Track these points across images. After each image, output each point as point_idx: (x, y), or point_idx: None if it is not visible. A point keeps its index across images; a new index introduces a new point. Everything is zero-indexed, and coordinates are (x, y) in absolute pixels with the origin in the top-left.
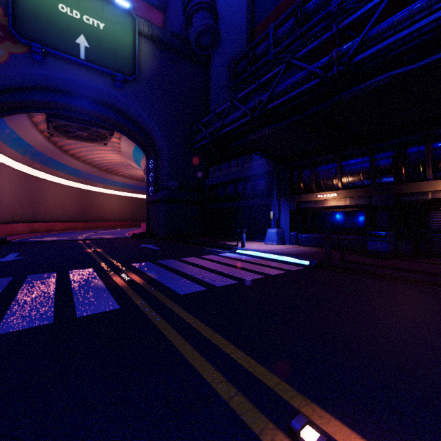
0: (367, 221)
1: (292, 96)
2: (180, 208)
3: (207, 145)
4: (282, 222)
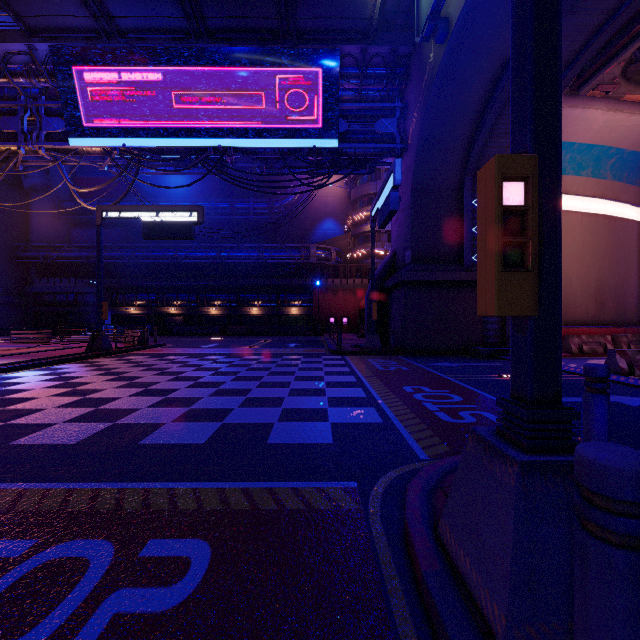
0: (147, 320)
1: (114, 261)
2: (6, 310)
3: (31, 259)
4: (107, 321)
